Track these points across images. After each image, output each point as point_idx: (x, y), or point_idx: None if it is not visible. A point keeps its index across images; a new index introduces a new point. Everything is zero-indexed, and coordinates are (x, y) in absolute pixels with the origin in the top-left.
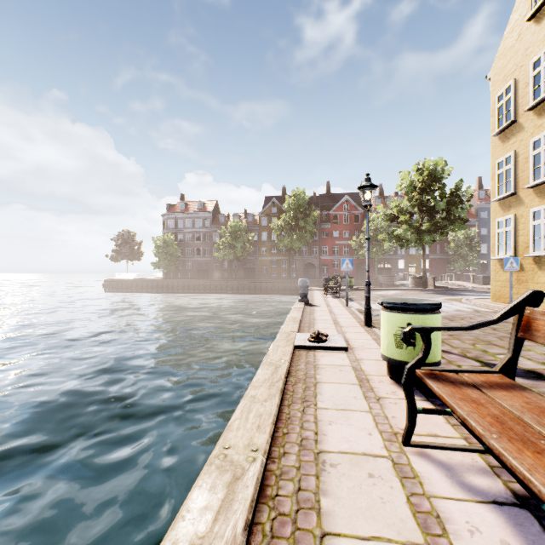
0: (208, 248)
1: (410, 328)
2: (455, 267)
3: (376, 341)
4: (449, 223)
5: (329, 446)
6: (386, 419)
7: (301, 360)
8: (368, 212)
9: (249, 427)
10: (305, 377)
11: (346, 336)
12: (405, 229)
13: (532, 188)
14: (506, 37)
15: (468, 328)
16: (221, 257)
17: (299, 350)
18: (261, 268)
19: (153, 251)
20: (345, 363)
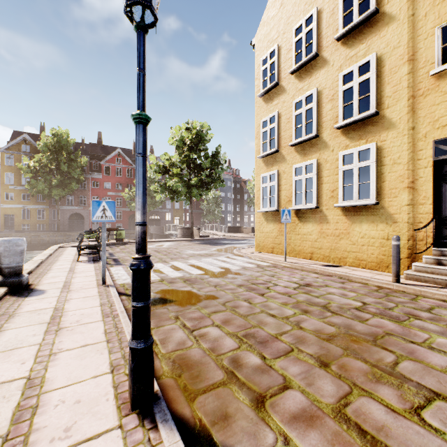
0: None
1: None
2: (207, 220)
3: None
4: (212, 181)
5: None
6: None
7: None
8: (142, 33)
9: None
10: None
11: None
12: (177, 181)
13: (294, 146)
14: (270, 5)
15: None
16: None
17: None
18: (5, 218)
19: None
20: None
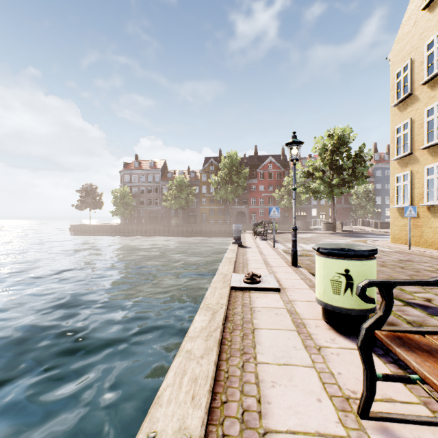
0: (158, 199)
1: (369, 282)
2: (356, 215)
3: (304, 280)
4: (354, 179)
5: (276, 422)
6: (332, 377)
7: (238, 302)
8: (294, 165)
9: (181, 400)
10: (242, 322)
11: (276, 276)
12: (319, 183)
13: (426, 149)
14: (403, 24)
15: (436, 282)
16: (169, 206)
17: (235, 291)
18: (202, 215)
19: (112, 201)
20: (279, 305)
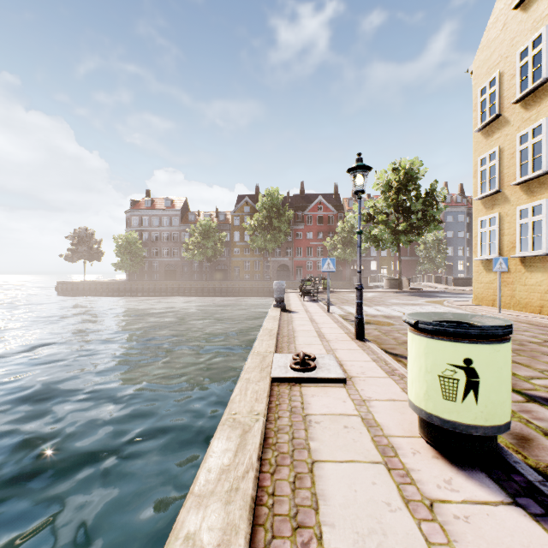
0: (176, 248)
1: None
2: (424, 269)
3: (378, 363)
4: (424, 224)
5: None
6: None
7: (283, 406)
8: (360, 200)
9: None
10: (292, 449)
11: (337, 357)
12: (382, 229)
13: (519, 185)
14: (489, 27)
15: None
16: (191, 258)
17: (278, 384)
18: (234, 269)
19: (114, 251)
20: (348, 409)
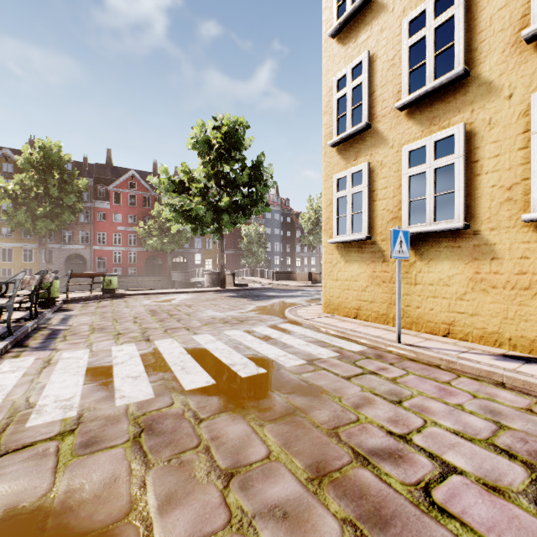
0: None
1: None
2: (247, 263)
3: None
4: (251, 204)
5: None
6: None
7: None
8: None
9: None
10: None
11: None
12: (199, 203)
13: (405, 110)
14: None
15: None
16: None
17: None
18: None
19: None
20: None
